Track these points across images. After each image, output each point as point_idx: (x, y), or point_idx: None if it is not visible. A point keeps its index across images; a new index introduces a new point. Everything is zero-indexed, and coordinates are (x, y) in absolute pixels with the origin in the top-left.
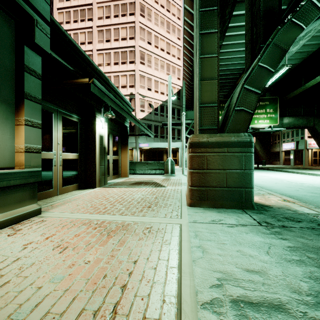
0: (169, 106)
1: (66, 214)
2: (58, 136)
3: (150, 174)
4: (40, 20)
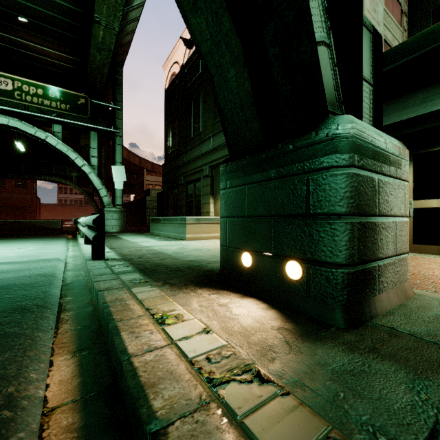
0: None
1: None
2: None
3: None
4: None
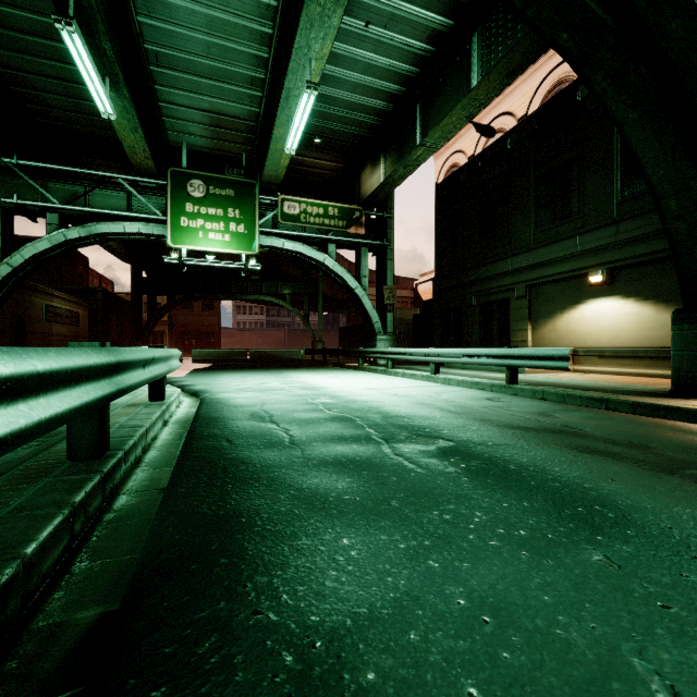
0: None
1: None
2: None
3: None
4: None
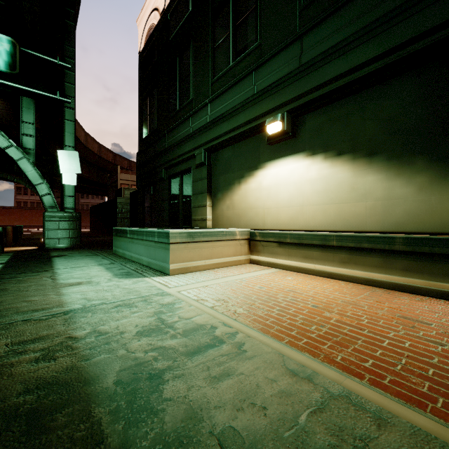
0: None
1: None
2: None
3: None
4: None
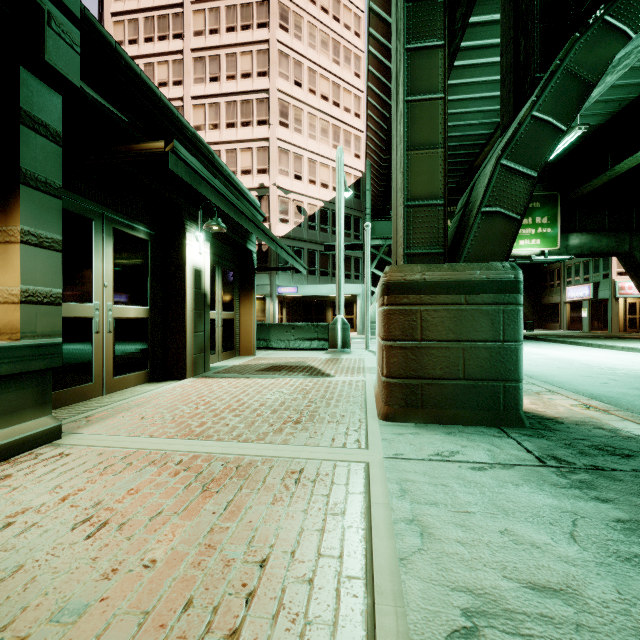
0: (338, 209)
1: (115, 439)
2: (104, 269)
3: (299, 350)
4: (58, 14)
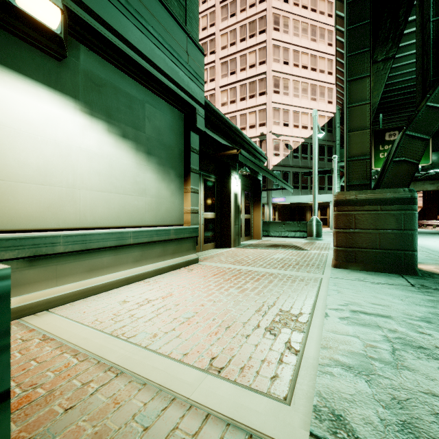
0: (313, 149)
1: (218, 264)
2: (201, 197)
3: (288, 237)
4: (199, 108)
